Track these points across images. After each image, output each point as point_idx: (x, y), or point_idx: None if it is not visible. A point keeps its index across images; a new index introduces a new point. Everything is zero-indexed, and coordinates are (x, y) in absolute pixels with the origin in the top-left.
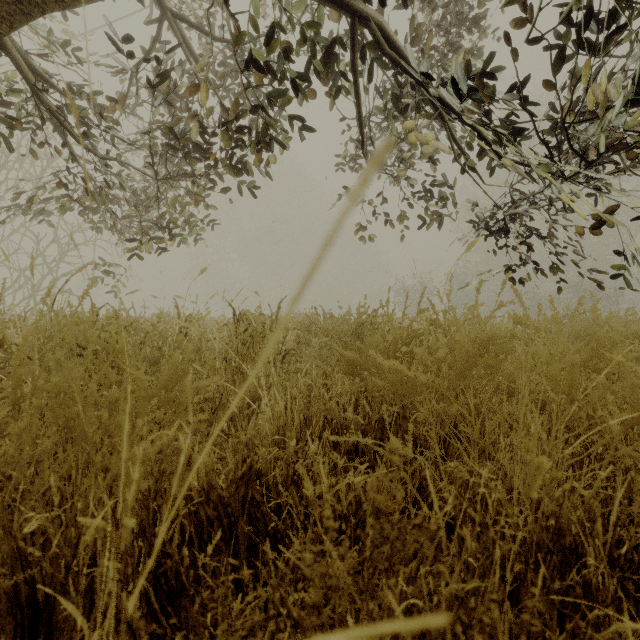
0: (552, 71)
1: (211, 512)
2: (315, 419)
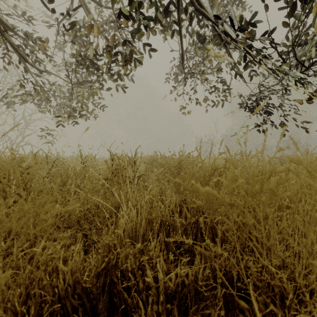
0: (290, 17)
1: (77, 302)
2: (155, 221)
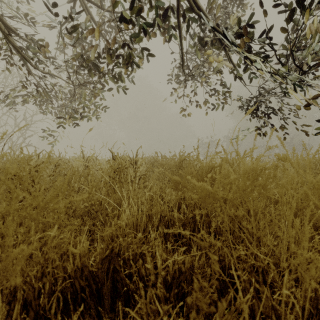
0: (287, 21)
1: (84, 283)
2: (155, 216)
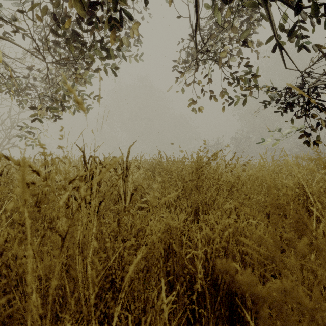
0: None
1: None
2: None
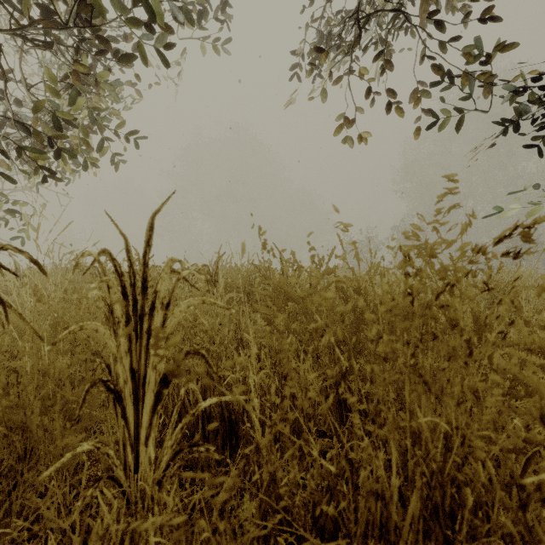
0: None
1: None
2: None
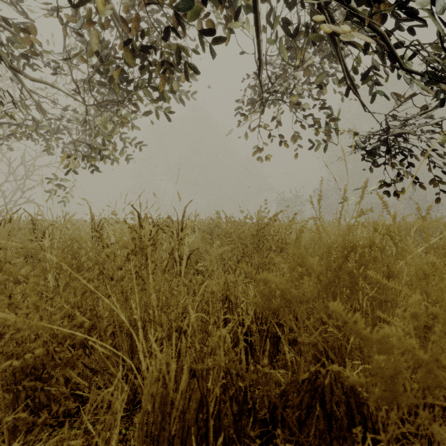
0: None
1: None
2: (212, 373)
